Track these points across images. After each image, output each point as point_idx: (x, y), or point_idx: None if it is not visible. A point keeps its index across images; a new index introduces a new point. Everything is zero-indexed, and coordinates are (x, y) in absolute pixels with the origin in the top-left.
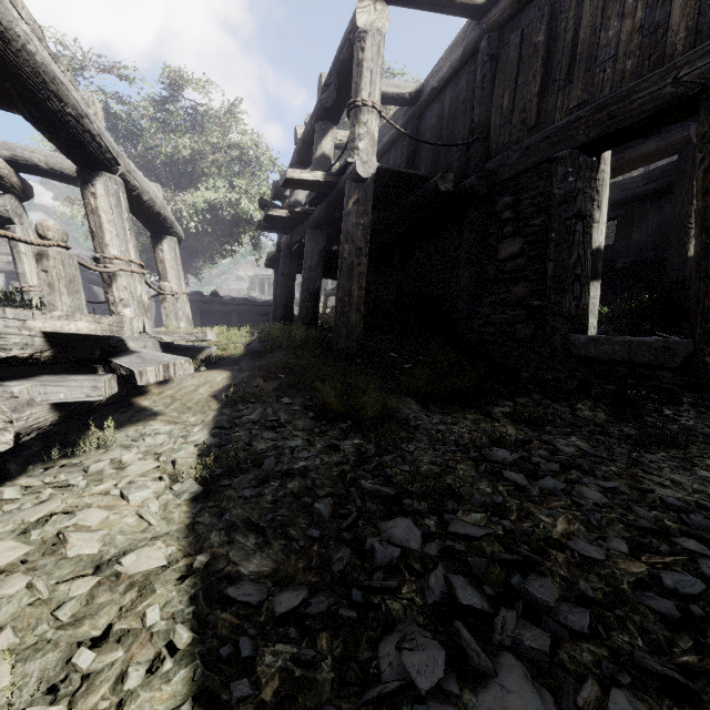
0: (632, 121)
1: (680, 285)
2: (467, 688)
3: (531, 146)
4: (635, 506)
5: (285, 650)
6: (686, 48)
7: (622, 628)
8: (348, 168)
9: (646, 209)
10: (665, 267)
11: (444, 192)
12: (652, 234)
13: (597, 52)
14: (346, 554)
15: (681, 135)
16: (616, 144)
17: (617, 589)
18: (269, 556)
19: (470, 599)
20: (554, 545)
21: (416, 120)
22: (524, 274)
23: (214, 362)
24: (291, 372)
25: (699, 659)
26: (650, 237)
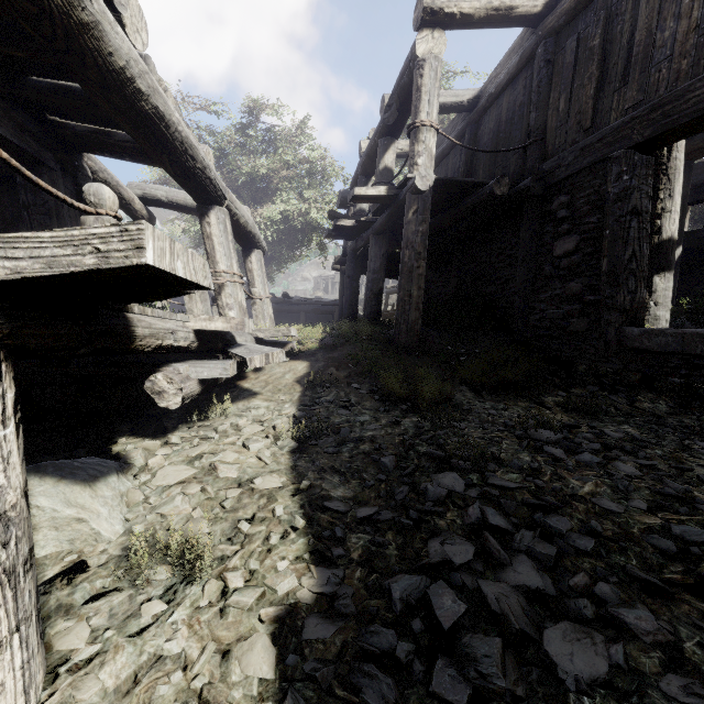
0: (687, 119)
1: None
2: (489, 570)
3: (587, 147)
4: (666, 479)
5: (364, 537)
6: None
7: (623, 554)
8: (408, 182)
9: None
10: None
11: (499, 196)
12: None
13: (652, 53)
14: (406, 489)
15: None
16: (674, 140)
17: (627, 531)
18: (349, 488)
19: (498, 522)
20: (578, 499)
21: (474, 125)
22: (579, 270)
23: (296, 354)
24: (358, 362)
25: (684, 578)
26: None
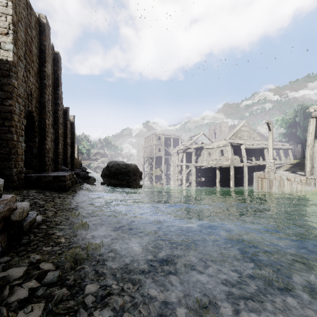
0: None
1: None
2: None
3: None
4: None
5: None
6: None
7: None
8: None
9: None
10: None
11: None
12: None
13: None
14: None
15: None
16: None
17: None
18: None
19: None
20: None
21: None
22: None
23: (291, 164)
24: (299, 165)
25: None
26: None
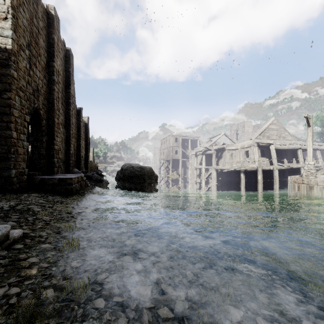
0: None
1: None
2: None
3: None
4: None
5: None
6: None
7: None
8: None
9: None
10: None
11: None
12: None
13: None
14: None
15: None
16: None
17: None
18: None
19: None
20: None
21: None
22: None
23: None
24: None
25: None
26: None
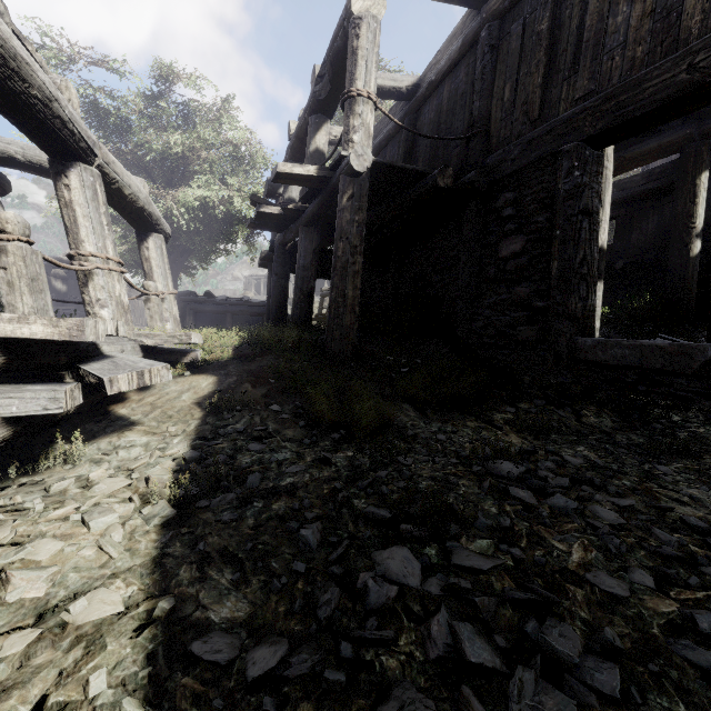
0: (643, 111)
1: (682, 286)
2: None
3: (534, 140)
4: (655, 528)
5: None
6: (702, 32)
7: (659, 688)
8: (342, 161)
9: (645, 208)
10: (665, 268)
11: (442, 188)
12: (652, 234)
13: (604, 39)
14: (335, 595)
15: (683, 133)
16: (624, 137)
17: (647, 635)
18: (245, 596)
19: (480, 655)
20: (570, 578)
21: (413, 115)
22: (526, 274)
23: (200, 366)
24: (281, 376)
25: None
26: (650, 238)
